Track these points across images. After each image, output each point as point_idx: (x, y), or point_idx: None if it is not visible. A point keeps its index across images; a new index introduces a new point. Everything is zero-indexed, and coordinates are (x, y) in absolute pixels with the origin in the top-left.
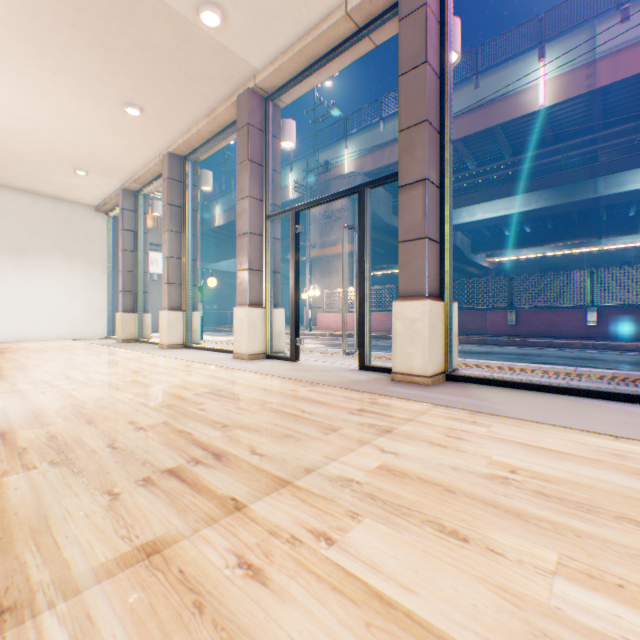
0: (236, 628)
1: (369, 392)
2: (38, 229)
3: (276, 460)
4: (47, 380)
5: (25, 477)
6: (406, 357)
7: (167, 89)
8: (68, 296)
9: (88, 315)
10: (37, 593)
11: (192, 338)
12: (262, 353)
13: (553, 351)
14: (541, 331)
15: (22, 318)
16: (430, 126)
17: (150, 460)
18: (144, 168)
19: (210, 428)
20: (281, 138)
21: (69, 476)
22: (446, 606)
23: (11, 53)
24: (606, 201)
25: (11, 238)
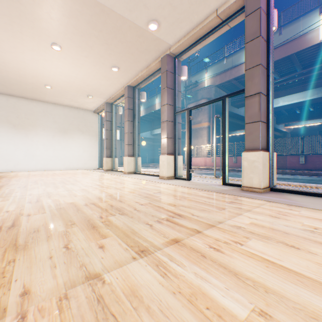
0: (219, 262)
1: (232, 195)
2: (71, 122)
3: (204, 218)
4: (90, 185)
5: (114, 217)
6: (249, 179)
7: (130, 58)
8: (83, 150)
9: (90, 159)
10: (148, 248)
11: (137, 169)
12: (172, 176)
13: None
14: (321, 167)
15: (66, 160)
16: (262, 66)
17: (154, 215)
18: (116, 93)
19: (169, 205)
20: (180, 75)
21: (129, 218)
22: (295, 265)
23: (71, 51)
24: None
25: (62, 126)
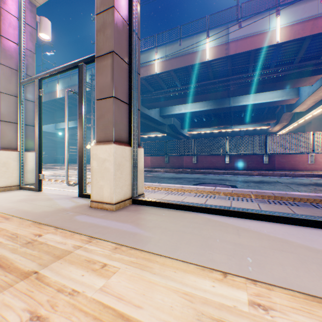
0: None
1: (49, 225)
2: None
3: None
4: None
5: None
6: (100, 189)
7: None
8: None
9: None
10: None
11: None
12: (16, 185)
13: (212, 176)
14: (208, 166)
15: None
16: (118, 13)
17: None
18: None
19: None
20: (40, 30)
21: None
22: None
23: None
24: (234, 109)
25: None
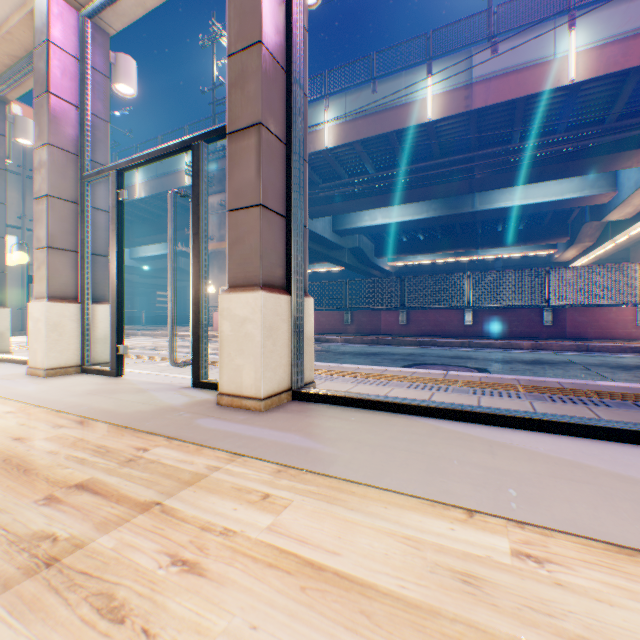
0: None
1: (155, 433)
2: None
3: None
4: None
5: None
6: (236, 372)
7: None
8: None
9: None
10: None
11: None
12: (75, 366)
13: (436, 350)
14: (428, 330)
15: None
16: (269, 53)
17: None
18: None
19: None
20: (115, 78)
21: None
22: None
23: None
24: (481, 216)
25: None
